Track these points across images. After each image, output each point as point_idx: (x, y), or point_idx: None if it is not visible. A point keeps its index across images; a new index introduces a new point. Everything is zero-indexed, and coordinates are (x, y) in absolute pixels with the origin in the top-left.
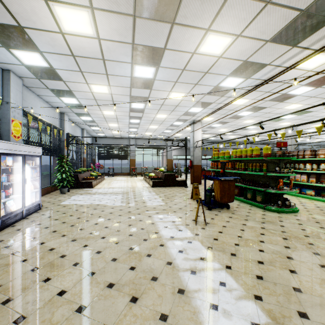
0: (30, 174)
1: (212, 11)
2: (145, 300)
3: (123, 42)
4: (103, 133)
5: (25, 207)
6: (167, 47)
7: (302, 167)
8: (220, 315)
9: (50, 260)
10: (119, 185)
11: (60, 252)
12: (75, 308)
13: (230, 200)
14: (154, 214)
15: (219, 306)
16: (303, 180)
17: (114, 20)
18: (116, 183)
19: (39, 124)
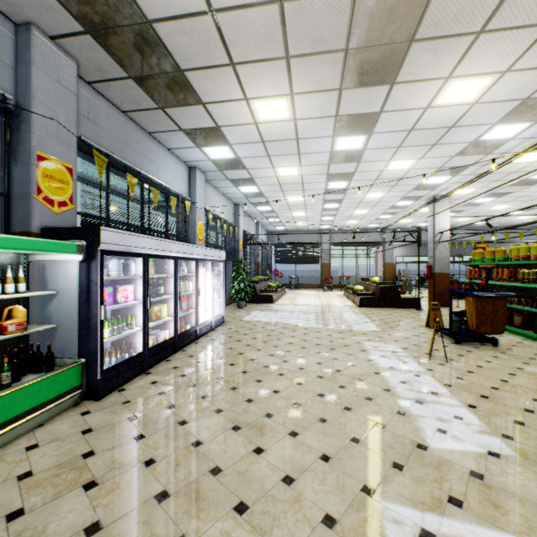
0: (216, 282)
1: (452, 57)
2: (359, 411)
3: (323, 117)
4: (283, 226)
5: (213, 318)
6: (385, 110)
7: None
8: (448, 437)
9: (254, 367)
10: (307, 302)
11: (262, 363)
12: (291, 403)
13: (496, 330)
14: (365, 340)
15: (448, 432)
16: None
17: (315, 99)
18: (303, 298)
19: (217, 222)
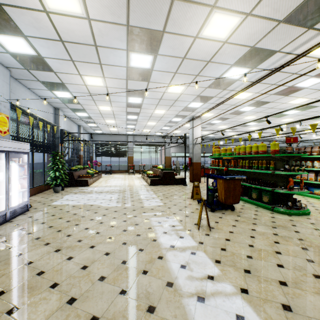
0: (16, 173)
1: None
2: None
3: (116, 24)
4: (101, 130)
5: (9, 209)
6: (167, 30)
7: (309, 164)
8: None
9: (23, 279)
10: (115, 183)
11: (38, 267)
12: None
13: (235, 201)
14: (152, 216)
15: None
16: (310, 178)
17: None
18: (113, 180)
19: (30, 119)
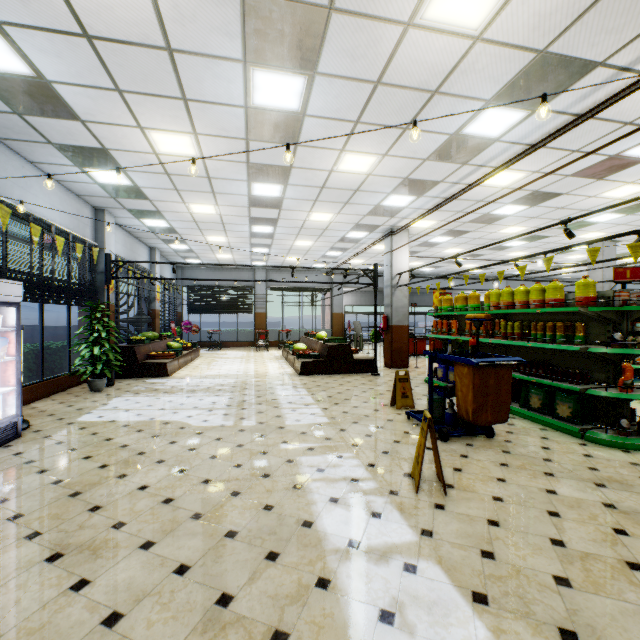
0: None
1: None
2: None
3: None
4: (198, 259)
5: None
6: (338, 5)
7: None
8: None
9: None
10: (227, 370)
11: None
12: None
13: (499, 417)
14: (303, 452)
15: None
16: None
17: None
18: (223, 364)
19: (32, 229)
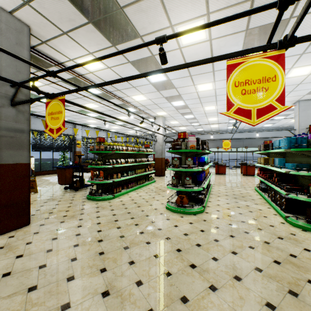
0: None
1: None
2: None
3: None
4: (127, 133)
5: None
6: None
7: None
8: None
9: None
10: None
11: None
12: None
13: (63, 183)
14: (41, 186)
15: None
16: None
17: None
18: None
19: (45, 135)
